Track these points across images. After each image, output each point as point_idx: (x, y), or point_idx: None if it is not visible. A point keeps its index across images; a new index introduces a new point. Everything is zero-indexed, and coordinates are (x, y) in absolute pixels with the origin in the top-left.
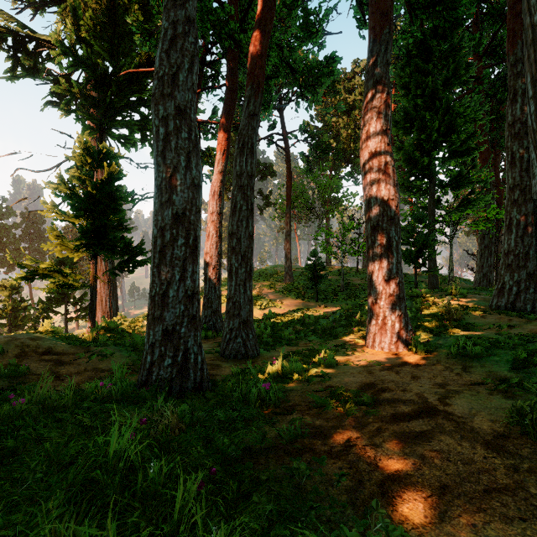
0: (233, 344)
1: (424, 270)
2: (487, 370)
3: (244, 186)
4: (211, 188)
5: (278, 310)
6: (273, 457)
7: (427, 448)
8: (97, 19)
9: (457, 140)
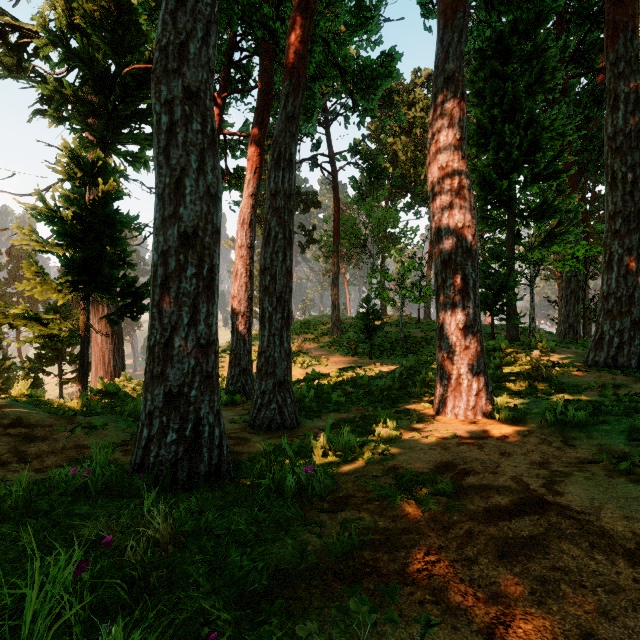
0: (266, 411)
1: (503, 318)
2: (596, 443)
3: (280, 209)
4: (240, 215)
5: (324, 369)
6: (317, 585)
7: (546, 565)
8: (96, 2)
9: (542, 160)
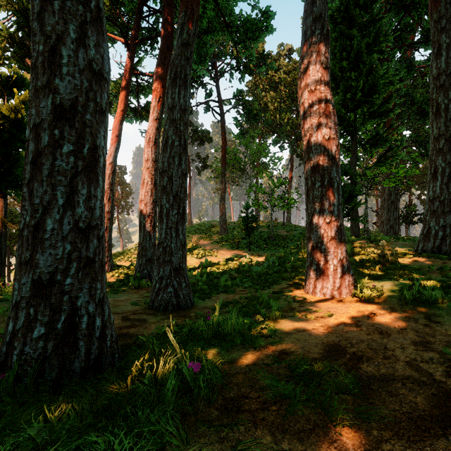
0: (163, 294)
1: (350, 219)
2: None
3: (176, 120)
4: (146, 135)
5: (214, 259)
6: None
7: None
8: None
9: (377, 101)
